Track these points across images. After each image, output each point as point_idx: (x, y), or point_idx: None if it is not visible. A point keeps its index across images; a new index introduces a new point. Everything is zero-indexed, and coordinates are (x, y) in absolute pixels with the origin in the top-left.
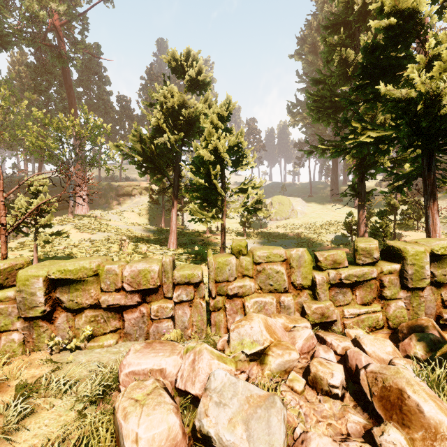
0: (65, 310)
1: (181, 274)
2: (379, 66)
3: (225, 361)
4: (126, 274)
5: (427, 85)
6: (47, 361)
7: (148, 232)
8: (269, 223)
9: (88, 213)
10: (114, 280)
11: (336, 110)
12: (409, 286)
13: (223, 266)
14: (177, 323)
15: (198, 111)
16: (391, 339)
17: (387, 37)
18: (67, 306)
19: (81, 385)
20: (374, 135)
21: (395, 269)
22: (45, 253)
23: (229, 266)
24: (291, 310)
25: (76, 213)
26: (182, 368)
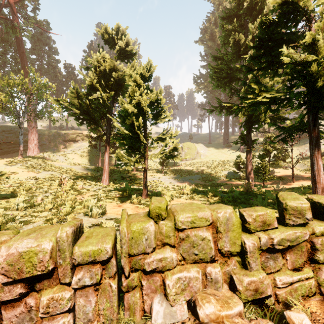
0: None
1: (82, 252)
2: (274, 38)
3: None
4: (0, 260)
5: None
6: None
7: (86, 171)
8: (180, 162)
9: (38, 155)
10: None
11: (230, 79)
12: None
13: (139, 235)
14: (77, 315)
15: (125, 74)
16: None
17: (282, 14)
18: None
19: None
20: (269, 96)
21: None
22: None
23: (146, 235)
24: (219, 284)
25: (28, 155)
26: None
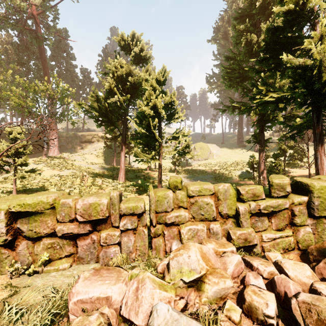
0: (25, 238)
1: (126, 207)
2: (279, 42)
3: (166, 289)
4: (79, 207)
5: (321, 54)
6: (5, 286)
7: (103, 170)
8: (193, 162)
9: (58, 155)
10: (68, 212)
11: (243, 79)
12: (315, 215)
13: (162, 199)
14: (123, 248)
15: (140, 78)
16: (302, 260)
17: (286, 20)
18: (27, 235)
19: (33, 312)
20: (276, 96)
21: (304, 201)
22: (23, 186)
23: (167, 199)
24: (219, 236)
25: (49, 155)
26: (127, 295)
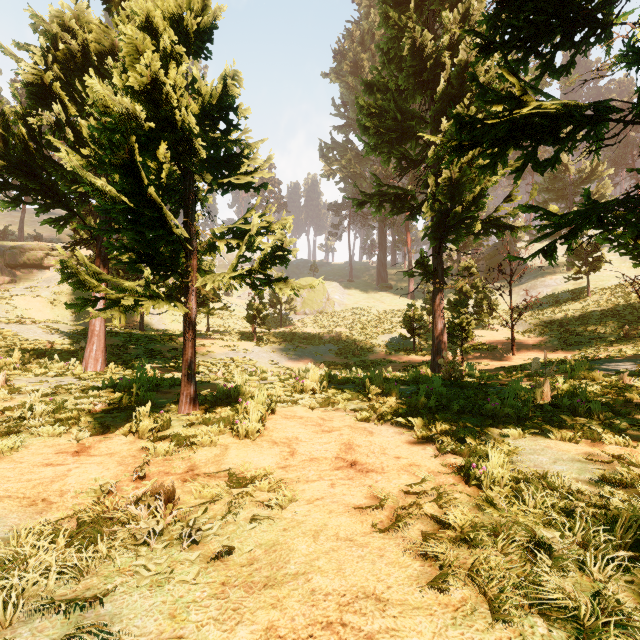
0: None
1: None
2: None
3: None
4: None
5: None
6: None
7: (52, 337)
8: (293, 318)
9: None
10: None
11: (401, 136)
12: None
13: None
14: None
15: None
16: None
17: None
18: None
19: None
20: (556, 102)
21: None
22: None
23: None
24: None
25: None
26: None
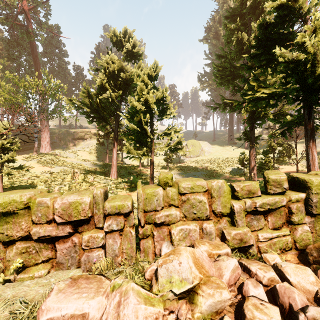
0: None
1: (111, 205)
2: (271, 38)
3: (152, 303)
4: (57, 207)
5: (315, 48)
6: None
7: (95, 166)
8: (185, 159)
9: (50, 152)
10: (45, 212)
11: (234, 77)
12: (314, 213)
13: (151, 197)
14: (107, 251)
15: (132, 74)
16: (300, 260)
17: (278, 15)
18: None
19: None
20: (267, 92)
21: (302, 198)
22: (11, 183)
23: (157, 197)
24: (213, 236)
25: (41, 152)
26: (107, 310)
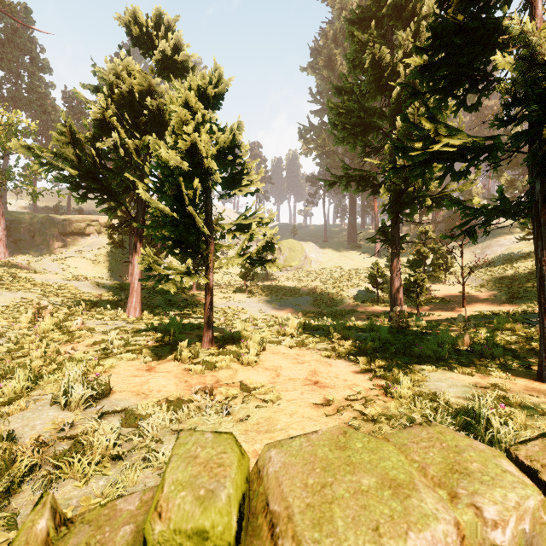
0: None
1: None
2: (466, 27)
3: None
4: None
5: None
6: None
7: (100, 290)
8: (277, 274)
9: (6, 259)
10: None
11: (364, 129)
12: None
13: None
14: None
15: None
16: None
17: None
18: None
19: None
20: (458, 142)
21: None
22: None
23: None
24: None
25: None
26: None
